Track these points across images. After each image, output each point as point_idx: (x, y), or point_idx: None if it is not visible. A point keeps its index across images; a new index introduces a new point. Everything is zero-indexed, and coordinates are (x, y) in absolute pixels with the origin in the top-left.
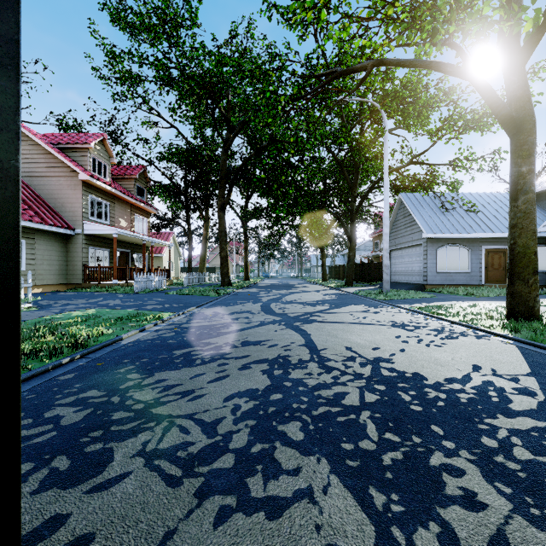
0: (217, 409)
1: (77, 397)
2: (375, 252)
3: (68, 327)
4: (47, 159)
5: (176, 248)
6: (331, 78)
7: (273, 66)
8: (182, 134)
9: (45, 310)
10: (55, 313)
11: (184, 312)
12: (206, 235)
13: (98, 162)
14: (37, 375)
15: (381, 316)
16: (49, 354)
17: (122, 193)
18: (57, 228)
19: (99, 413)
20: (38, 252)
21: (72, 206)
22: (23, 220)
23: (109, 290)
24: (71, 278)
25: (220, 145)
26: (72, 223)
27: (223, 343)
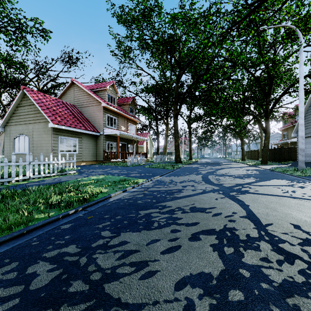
0: (168, 302)
1: (59, 251)
2: (284, 140)
3: (85, 186)
4: (88, 98)
5: (150, 141)
6: (259, 3)
7: (210, 11)
8: (153, 78)
9: (80, 175)
10: (84, 177)
11: (152, 179)
12: (167, 133)
13: (111, 96)
14: (51, 222)
15: (310, 190)
16: (65, 205)
17: (122, 112)
18: (92, 132)
19: (63, 278)
20: (84, 144)
21: (99, 120)
22: (77, 128)
23: (115, 164)
24: (98, 158)
25: (175, 81)
26: (99, 129)
27: (175, 207)
